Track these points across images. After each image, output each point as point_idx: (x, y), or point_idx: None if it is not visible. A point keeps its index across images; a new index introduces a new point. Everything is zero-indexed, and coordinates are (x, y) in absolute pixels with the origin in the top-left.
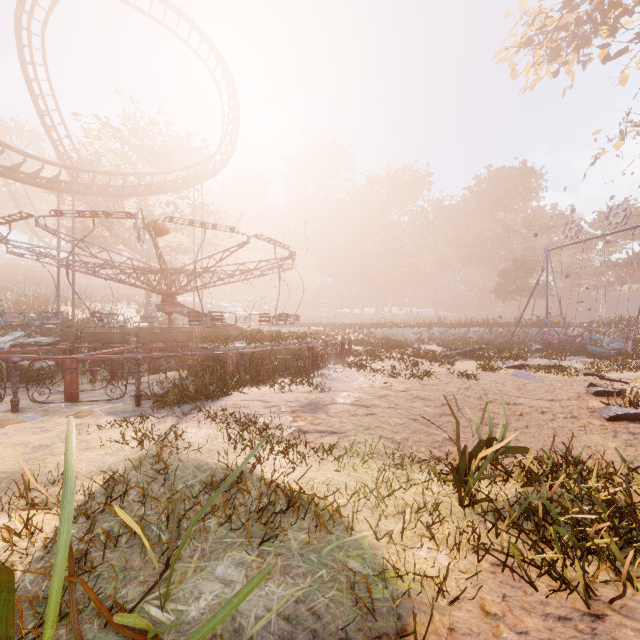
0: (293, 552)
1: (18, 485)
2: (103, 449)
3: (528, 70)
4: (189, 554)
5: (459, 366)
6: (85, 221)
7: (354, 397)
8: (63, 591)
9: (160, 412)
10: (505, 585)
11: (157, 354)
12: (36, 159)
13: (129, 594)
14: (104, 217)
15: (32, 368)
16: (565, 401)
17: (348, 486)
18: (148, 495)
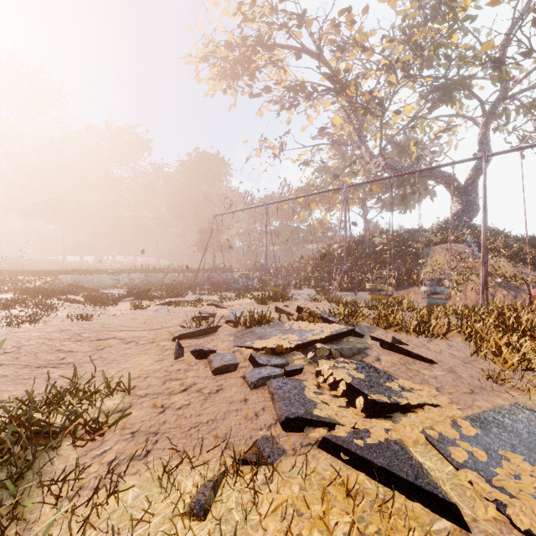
0: None
1: None
2: None
3: (208, 80)
4: None
5: (119, 307)
6: None
7: None
8: None
9: None
10: None
11: None
12: None
13: None
14: None
15: None
16: (166, 328)
17: None
18: None
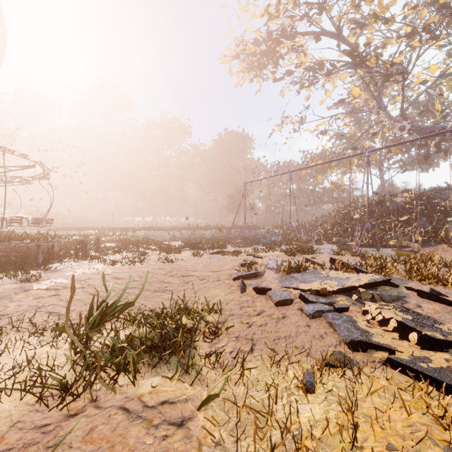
0: None
1: None
2: None
3: (238, 73)
4: None
5: (182, 254)
6: None
7: (56, 283)
8: None
9: None
10: (32, 412)
11: None
12: None
13: None
14: None
15: None
16: (223, 271)
17: None
18: None
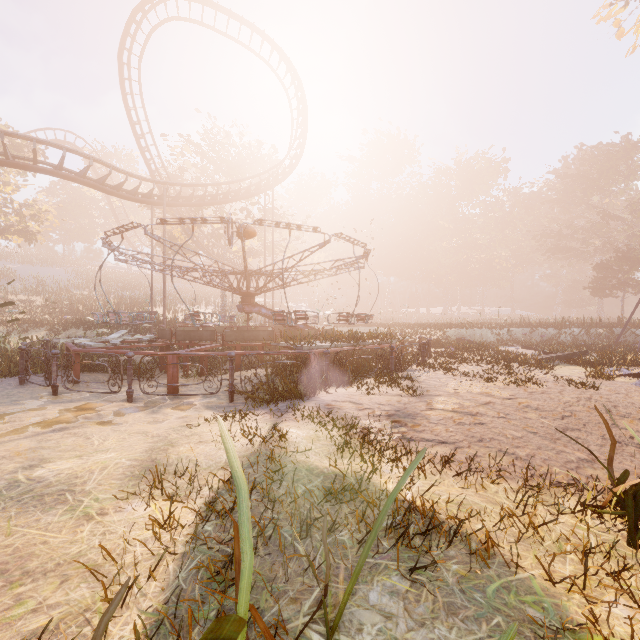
0: (451, 586)
1: (153, 475)
2: (215, 443)
3: (639, 25)
4: (333, 572)
5: (560, 372)
6: (171, 231)
7: (453, 403)
8: (216, 596)
9: (255, 409)
10: None
11: (245, 352)
12: (135, 177)
13: (283, 611)
14: (197, 223)
15: (143, 362)
16: None
17: (482, 508)
18: (271, 497)
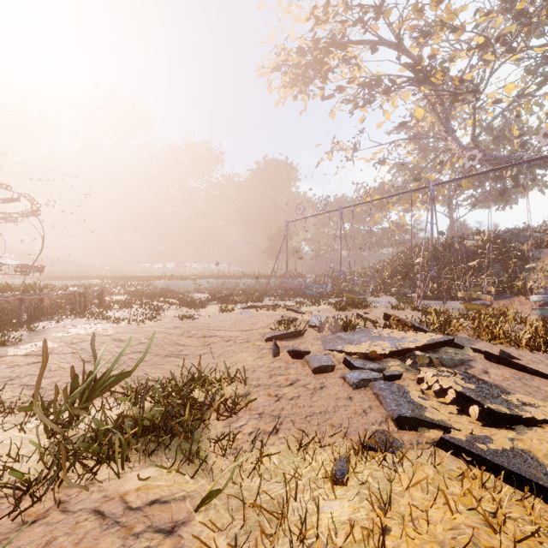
0: None
1: None
2: None
3: (279, 89)
4: None
5: (208, 309)
6: None
7: (40, 347)
8: None
9: None
10: None
11: None
12: None
13: None
14: None
15: None
16: (255, 330)
17: None
18: None
